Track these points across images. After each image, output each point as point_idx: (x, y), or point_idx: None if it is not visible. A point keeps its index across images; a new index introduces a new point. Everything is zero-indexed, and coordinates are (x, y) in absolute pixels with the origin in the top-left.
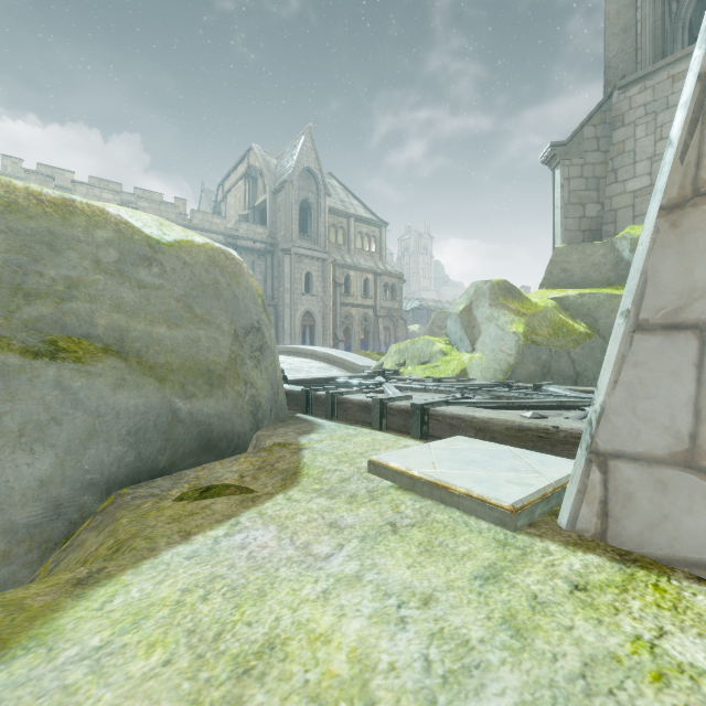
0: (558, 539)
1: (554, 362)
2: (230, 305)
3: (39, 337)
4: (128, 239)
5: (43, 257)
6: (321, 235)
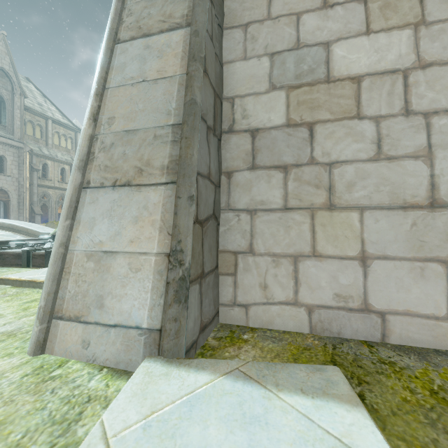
0: None
1: None
2: None
3: None
4: None
5: None
6: (17, 127)
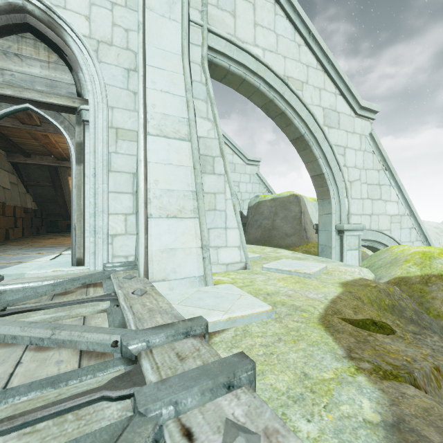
0: None
1: None
2: None
3: None
4: None
5: None
6: None
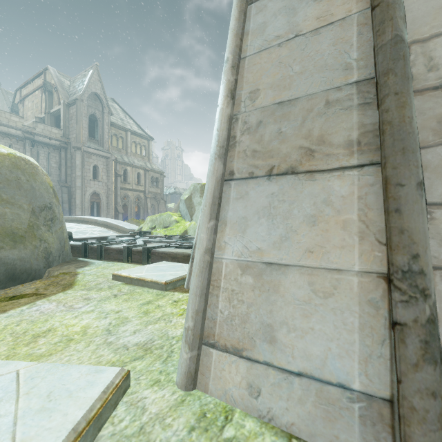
0: (180, 291)
1: None
2: (28, 193)
3: None
4: None
5: None
6: (105, 140)
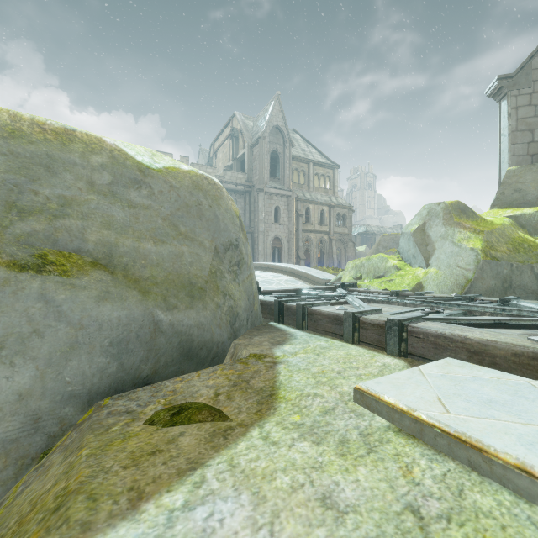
0: None
1: (515, 277)
2: (211, 224)
3: (29, 250)
4: (120, 164)
5: (39, 177)
6: (287, 177)
